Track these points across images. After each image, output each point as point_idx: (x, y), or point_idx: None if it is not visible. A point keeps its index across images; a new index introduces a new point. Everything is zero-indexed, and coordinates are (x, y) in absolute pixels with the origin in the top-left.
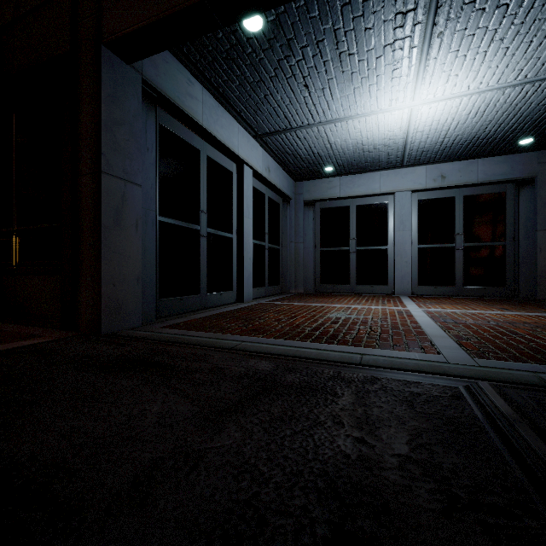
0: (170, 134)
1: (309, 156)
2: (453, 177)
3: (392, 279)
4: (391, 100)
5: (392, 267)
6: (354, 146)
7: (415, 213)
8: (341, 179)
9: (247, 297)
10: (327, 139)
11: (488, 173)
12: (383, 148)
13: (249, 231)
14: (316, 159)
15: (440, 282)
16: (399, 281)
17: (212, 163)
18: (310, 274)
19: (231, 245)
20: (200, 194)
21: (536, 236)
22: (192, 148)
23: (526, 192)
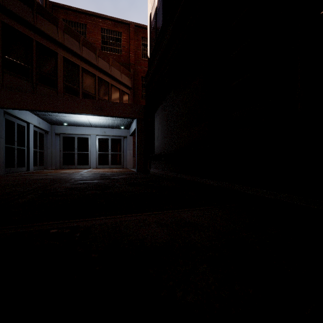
0: (7, 120)
1: (57, 120)
2: (108, 133)
3: (90, 163)
4: (81, 116)
5: (90, 159)
6: (73, 121)
7: (97, 142)
8: (71, 127)
9: (31, 169)
10: (63, 119)
11: (116, 133)
12: (84, 123)
13: (32, 146)
14: (60, 121)
15: (105, 164)
16: (92, 163)
17: (19, 125)
18: (58, 161)
19: (25, 151)
20: (15, 136)
21: (127, 151)
22: (13, 122)
23: (125, 139)
